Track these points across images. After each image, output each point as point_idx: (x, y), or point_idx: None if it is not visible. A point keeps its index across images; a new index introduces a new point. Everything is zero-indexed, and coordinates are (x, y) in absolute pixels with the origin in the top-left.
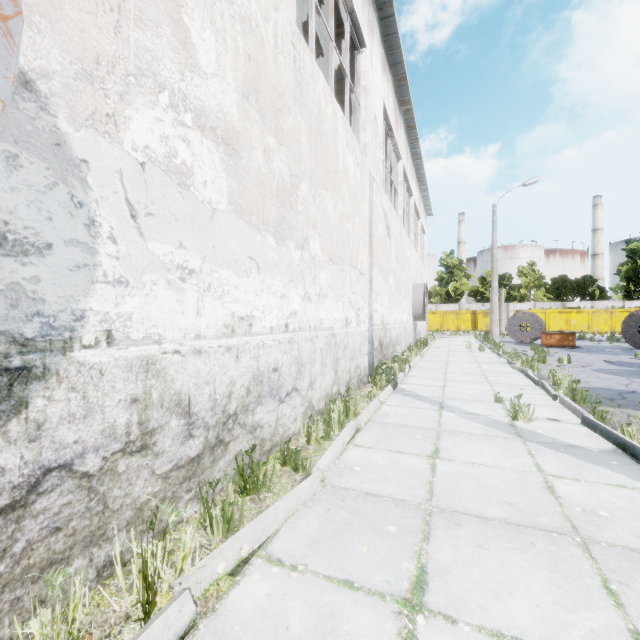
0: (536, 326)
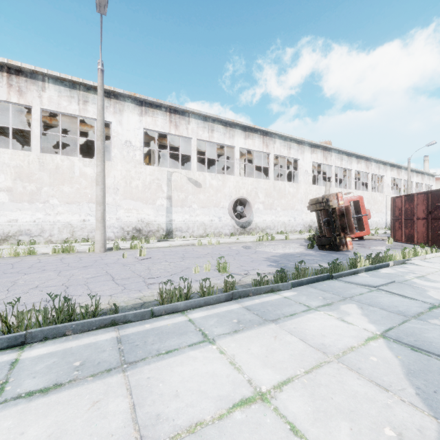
0: None
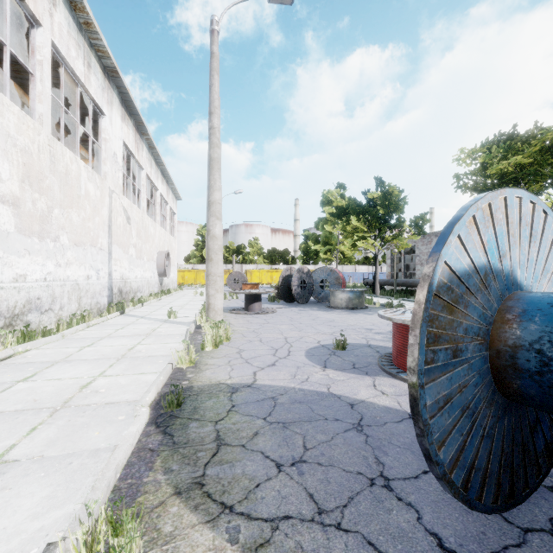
0: (242, 280)
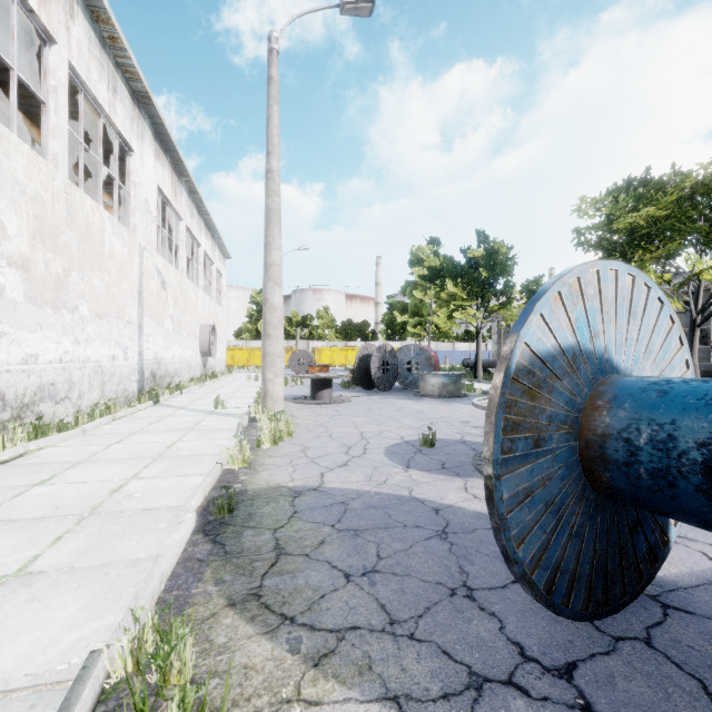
0: (309, 361)
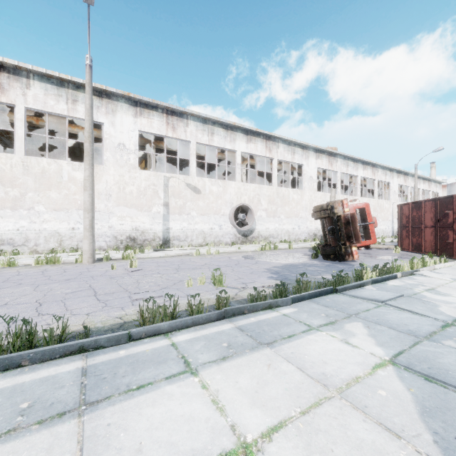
0: None
